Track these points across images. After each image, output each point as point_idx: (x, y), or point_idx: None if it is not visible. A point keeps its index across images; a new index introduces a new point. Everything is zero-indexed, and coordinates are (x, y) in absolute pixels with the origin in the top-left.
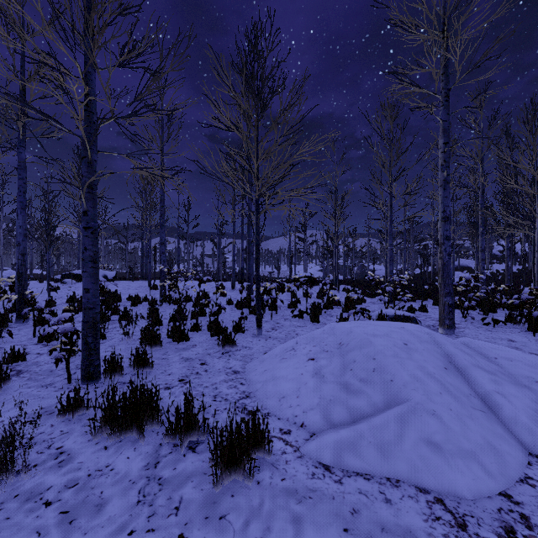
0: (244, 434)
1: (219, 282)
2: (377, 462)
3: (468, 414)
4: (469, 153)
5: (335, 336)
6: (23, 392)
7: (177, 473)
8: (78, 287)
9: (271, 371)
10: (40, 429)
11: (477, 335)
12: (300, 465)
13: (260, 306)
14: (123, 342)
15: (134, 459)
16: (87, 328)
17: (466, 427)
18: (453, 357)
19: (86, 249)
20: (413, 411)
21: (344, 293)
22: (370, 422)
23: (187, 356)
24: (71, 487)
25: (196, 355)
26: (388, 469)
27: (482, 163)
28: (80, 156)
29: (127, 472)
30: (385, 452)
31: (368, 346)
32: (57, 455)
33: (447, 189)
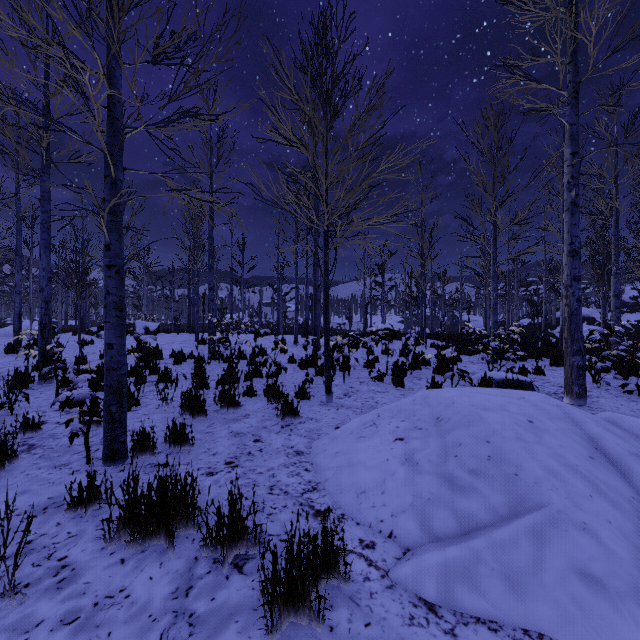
0: (310, 550)
1: (279, 336)
2: (505, 602)
3: (636, 529)
4: (598, 170)
5: (431, 408)
6: (31, 474)
7: (216, 607)
8: None
9: (346, 454)
10: (43, 528)
11: (618, 407)
12: (391, 600)
13: (329, 366)
14: (160, 410)
15: (158, 580)
16: (111, 394)
17: (637, 551)
18: (600, 441)
19: (108, 293)
20: (553, 523)
21: (433, 350)
22: (490, 537)
23: (238, 429)
24: (68, 622)
25: (248, 428)
26: (524, 615)
27: (615, 183)
28: None
29: (147, 601)
30: (517, 587)
31: (478, 424)
32: (58, 569)
33: (576, 214)
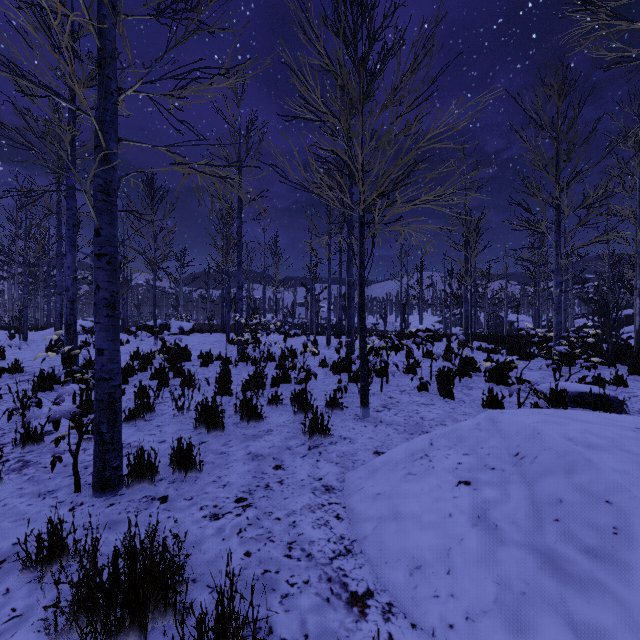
0: None
1: (312, 337)
2: None
3: None
4: None
5: (504, 438)
6: (9, 504)
7: None
8: (150, 340)
9: (390, 499)
10: None
11: None
12: None
13: (365, 374)
14: (175, 420)
15: None
16: (101, 409)
17: None
18: None
19: (98, 287)
20: None
21: (480, 353)
22: None
23: (257, 449)
24: None
25: (269, 448)
26: None
27: None
28: (150, 187)
29: None
30: None
31: (586, 471)
32: None
33: None
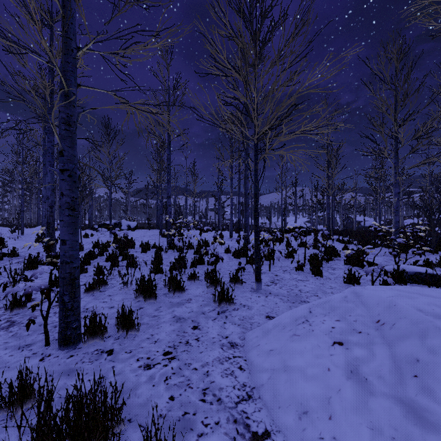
0: None
1: (219, 232)
2: None
3: None
4: None
5: (367, 308)
6: None
7: None
8: (107, 234)
9: (280, 354)
10: None
11: None
12: None
13: (259, 258)
14: (121, 291)
15: None
16: (64, 285)
17: None
18: None
19: (62, 194)
20: None
21: (338, 244)
22: None
23: (180, 313)
24: None
25: (189, 313)
26: None
27: None
28: (107, 128)
29: None
30: None
31: (437, 336)
32: None
33: None
